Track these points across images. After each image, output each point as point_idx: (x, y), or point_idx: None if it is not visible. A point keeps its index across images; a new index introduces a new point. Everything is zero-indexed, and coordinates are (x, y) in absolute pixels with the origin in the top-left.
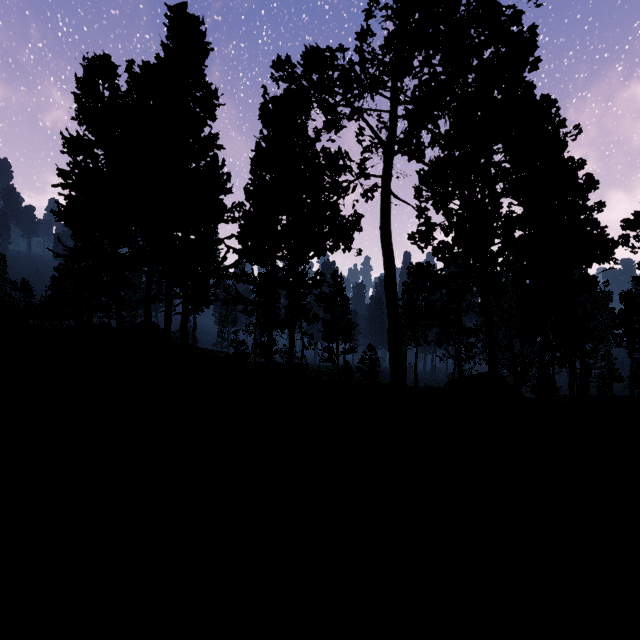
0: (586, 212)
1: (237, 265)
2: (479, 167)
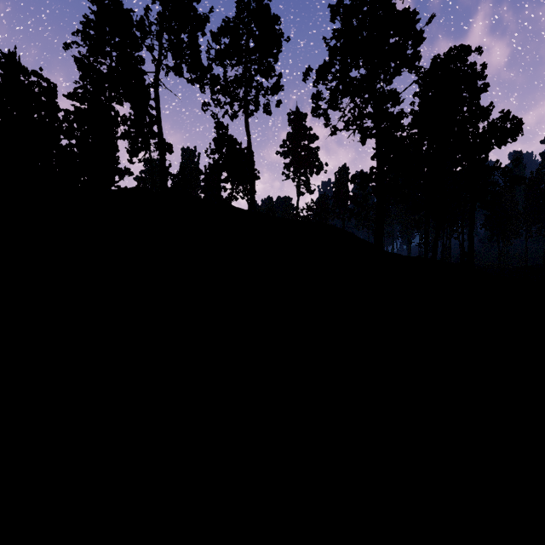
0: None
1: None
2: None
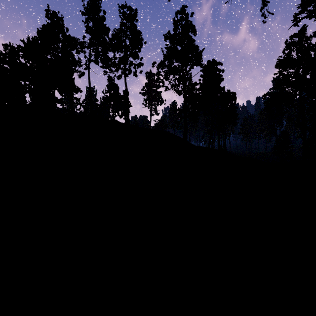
0: None
1: None
2: None
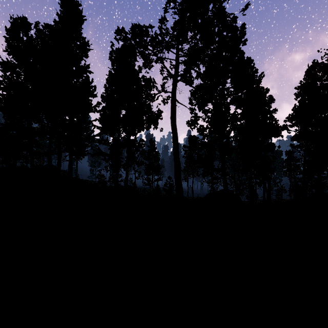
0: (269, 113)
1: (100, 135)
2: (220, 90)
